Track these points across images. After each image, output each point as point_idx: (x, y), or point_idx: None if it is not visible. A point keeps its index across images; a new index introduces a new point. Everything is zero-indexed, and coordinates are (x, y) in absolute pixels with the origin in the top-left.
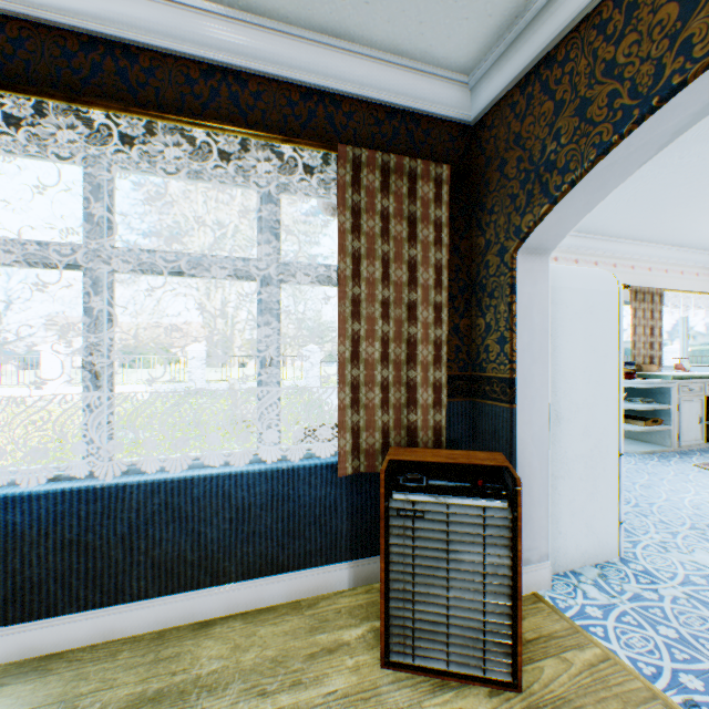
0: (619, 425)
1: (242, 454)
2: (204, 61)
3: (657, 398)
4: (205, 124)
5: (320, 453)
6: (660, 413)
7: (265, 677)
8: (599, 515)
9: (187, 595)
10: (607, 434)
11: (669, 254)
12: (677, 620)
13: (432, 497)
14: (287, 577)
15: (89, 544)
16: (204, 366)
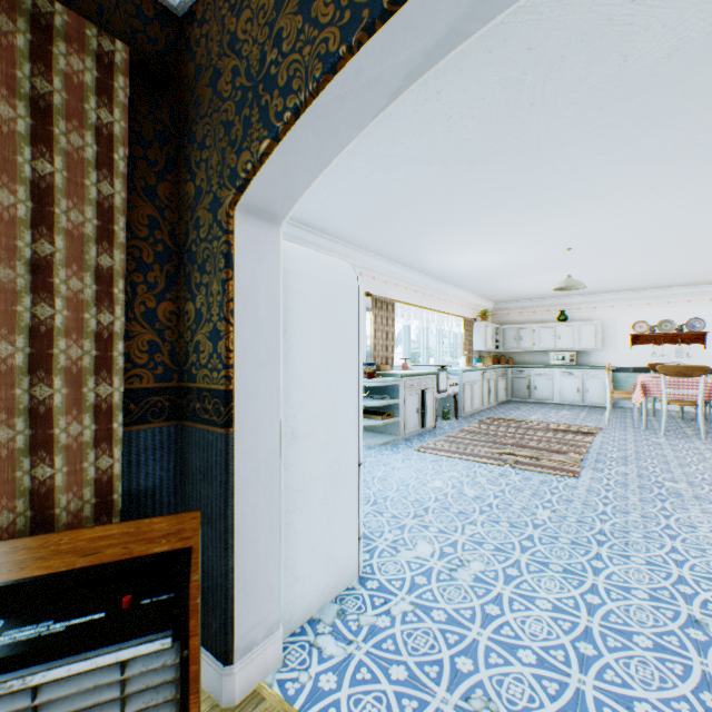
0: (359, 433)
1: None
2: None
3: (391, 394)
4: None
5: None
6: (393, 407)
7: None
8: (341, 539)
9: None
10: (348, 445)
11: (399, 271)
12: (407, 648)
13: None
14: None
15: None
16: None
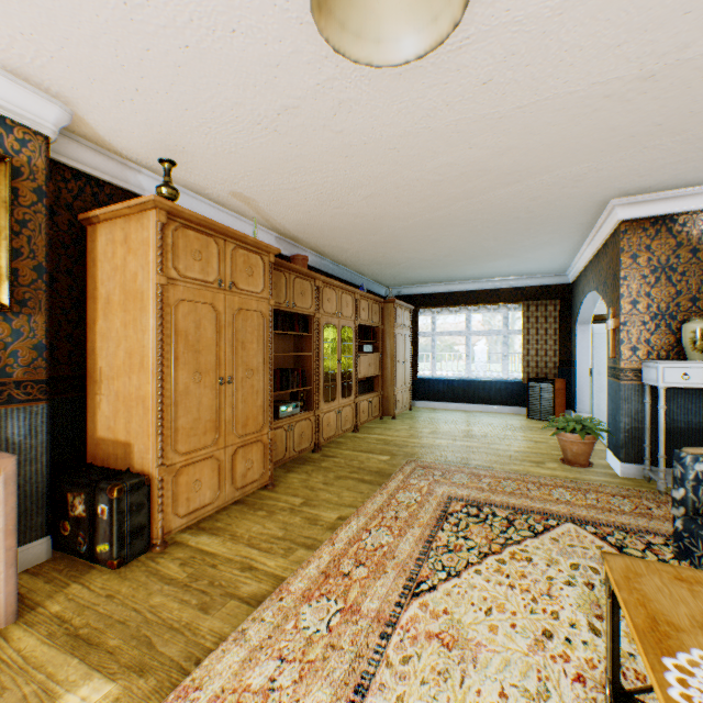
0: None
1: (498, 378)
2: (489, 289)
3: None
4: (489, 305)
5: (519, 379)
6: None
7: (501, 416)
8: None
9: (486, 406)
10: None
11: None
12: None
13: (536, 383)
14: (509, 407)
15: (467, 391)
16: (485, 360)
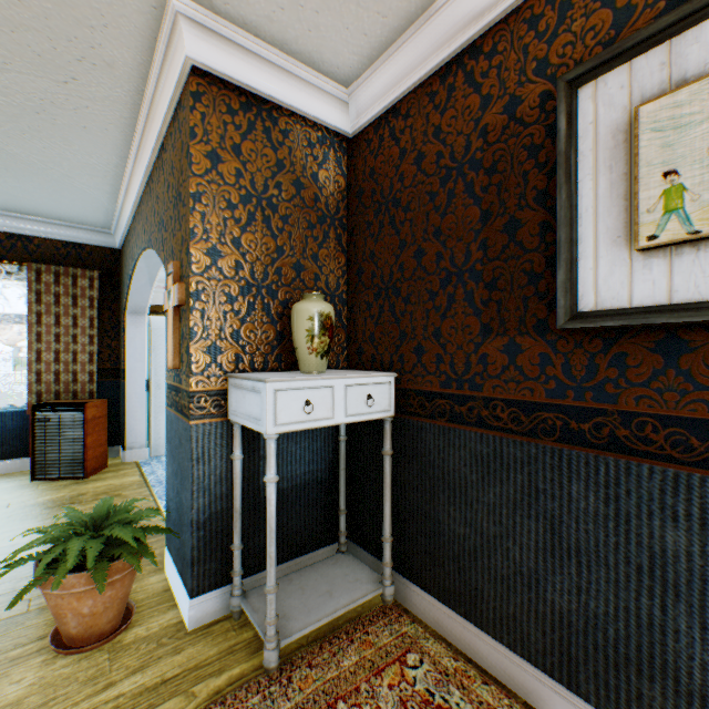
0: None
1: None
2: None
3: None
4: None
5: (24, 406)
6: None
7: None
8: None
9: None
10: None
11: None
12: None
13: (54, 413)
14: None
15: None
16: (9, 367)
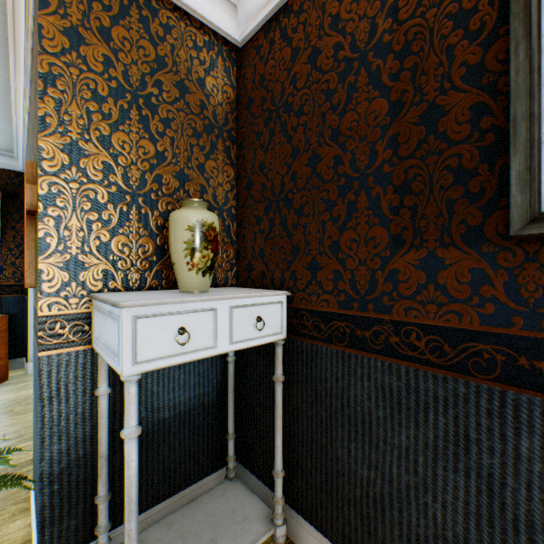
0: None
1: None
2: None
3: None
4: None
5: None
6: None
7: None
8: None
9: None
10: None
11: None
12: None
13: None
14: None
15: None
16: None
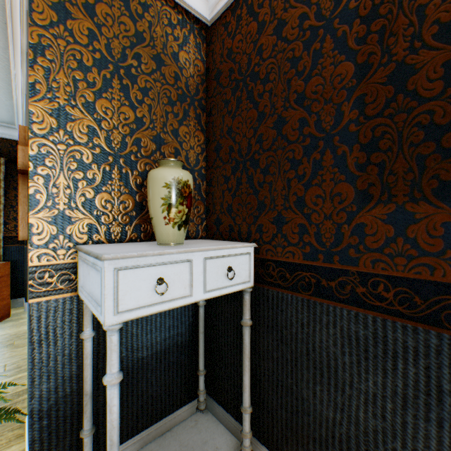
0: None
1: None
2: None
3: None
4: None
5: None
6: None
7: None
8: None
9: None
10: None
11: None
12: None
13: None
14: None
15: None
16: None
